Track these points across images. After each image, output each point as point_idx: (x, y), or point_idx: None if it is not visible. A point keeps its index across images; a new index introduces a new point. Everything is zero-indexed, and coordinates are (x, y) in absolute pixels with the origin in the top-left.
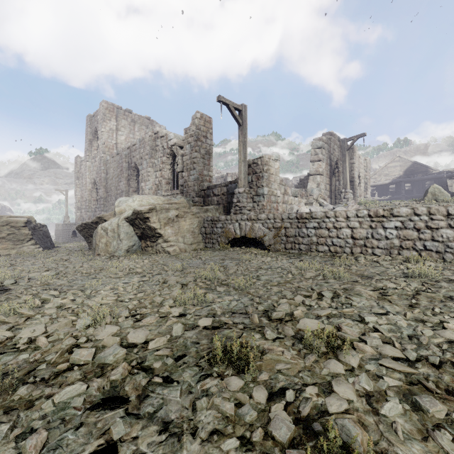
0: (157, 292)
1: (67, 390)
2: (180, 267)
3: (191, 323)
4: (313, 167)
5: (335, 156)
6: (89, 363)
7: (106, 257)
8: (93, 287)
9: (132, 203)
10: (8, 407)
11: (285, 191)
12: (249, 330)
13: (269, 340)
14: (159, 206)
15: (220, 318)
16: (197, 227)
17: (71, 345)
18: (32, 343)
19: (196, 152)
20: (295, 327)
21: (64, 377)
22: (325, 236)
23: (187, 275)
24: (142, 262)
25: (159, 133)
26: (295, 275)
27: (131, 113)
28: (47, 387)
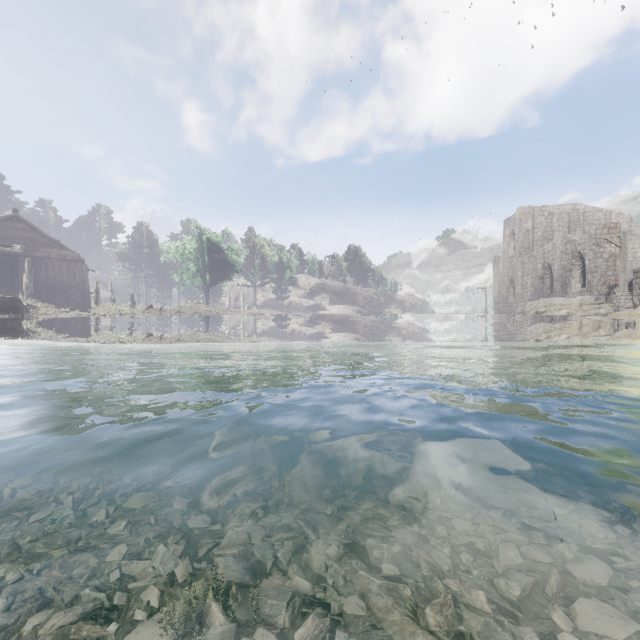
0: None
1: None
2: None
3: None
4: None
5: None
6: None
7: None
8: None
9: (537, 305)
10: None
11: None
12: None
13: None
14: (553, 307)
15: None
16: None
17: None
18: None
19: (597, 259)
20: None
21: None
22: None
23: None
24: None
25: (568, 239)
26: None
27: (548, 207)
28: None
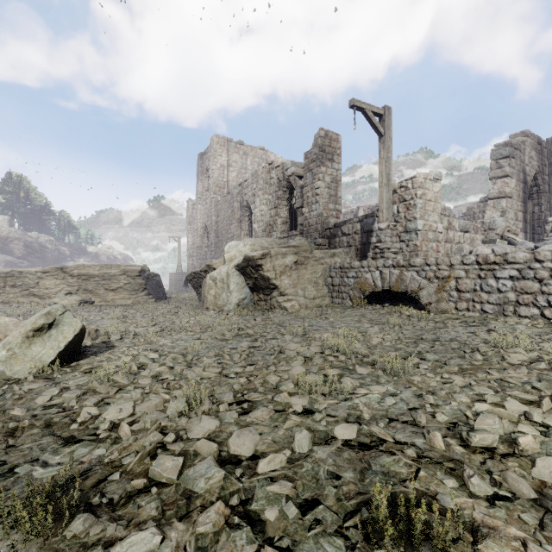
0: (271, 367)
1: (133, 540)
2: (301, 331)
3: (323, 429)
4: (493, 187)
5: (533, 167)
6: (172, 483)
7: (215, 311)
8: (196, 352)
9: (243, 248)
10: (56, 551)
11: (449, 225)
12: (429, 465)
13: (479, 498)
14: (274, 250)
15: (370, 428)
16: (321, 276)
17: (154, 444)
18: (114, 430)
19: (319, 181)
20: (529, 474)
21: (137, 506)
22: (534, 292)
23: (311, 343)
24: (253, 320)
25: (274, 163)
26: (488, 356)
27: (243, 144)
28: (112, 521)
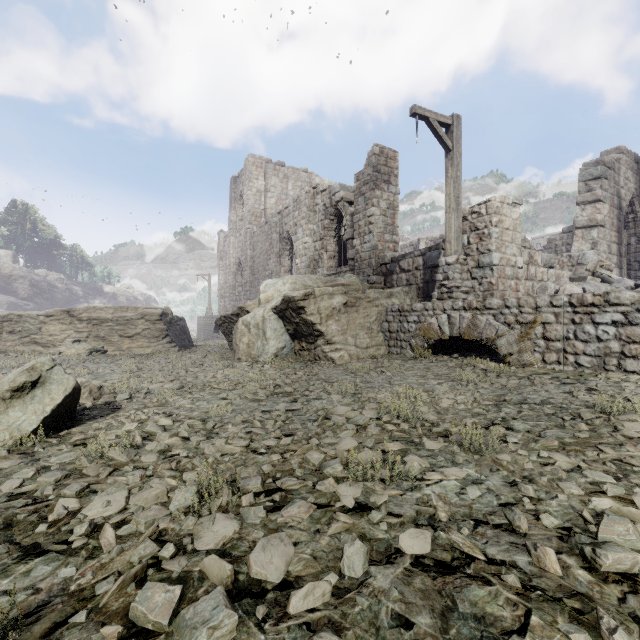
0: (313, 440)
1: None
2: (351, 389)
3: (383, 537)
4: (582, 214)
5: (630, 190)
6: (161, 632)
7: (248, 363)
8: (219, 416)
9: (282, 286)
10: None
11: (530, 259)
12: (542, 603)
13: None
14: (319, 289)
15: (450, 536)
16: (376, 321)
17: (144, 562)
18: (95, 535)
19: (373, 207)
20: None
21: None
22: None
23: (364, 405)
24: (293, 374)
25: (319, 187)
26: (594, 426)
27: (283, 166)
28: None
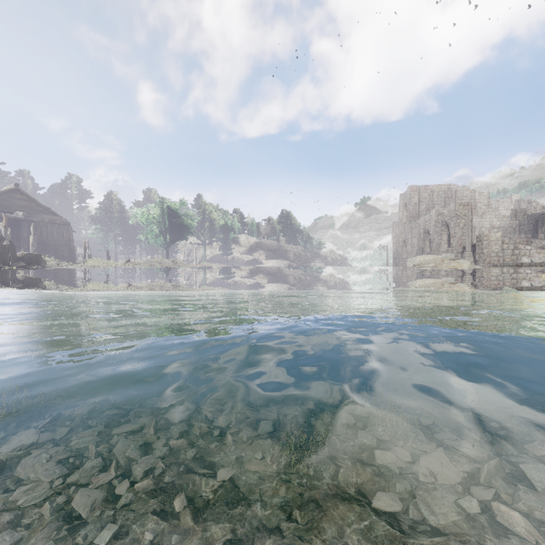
0: None
1: None
2: None
3: None
4: None
5: None
6: None
7: None
8: None
9: (415, 260)
10: None
11: (515, 248)
12: None
13: None
14: (424, 262)
15: None
16: None
17: None
18: None
19: (455, 227)
20: None
21: None
22: None
23: None
24: None
25: (439, 212)
26: None
27: (430, 186)
28: None
